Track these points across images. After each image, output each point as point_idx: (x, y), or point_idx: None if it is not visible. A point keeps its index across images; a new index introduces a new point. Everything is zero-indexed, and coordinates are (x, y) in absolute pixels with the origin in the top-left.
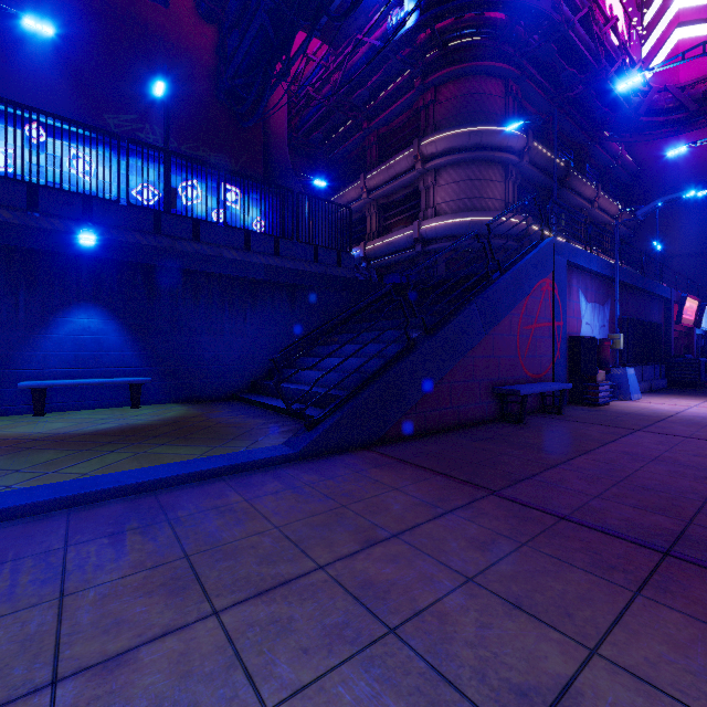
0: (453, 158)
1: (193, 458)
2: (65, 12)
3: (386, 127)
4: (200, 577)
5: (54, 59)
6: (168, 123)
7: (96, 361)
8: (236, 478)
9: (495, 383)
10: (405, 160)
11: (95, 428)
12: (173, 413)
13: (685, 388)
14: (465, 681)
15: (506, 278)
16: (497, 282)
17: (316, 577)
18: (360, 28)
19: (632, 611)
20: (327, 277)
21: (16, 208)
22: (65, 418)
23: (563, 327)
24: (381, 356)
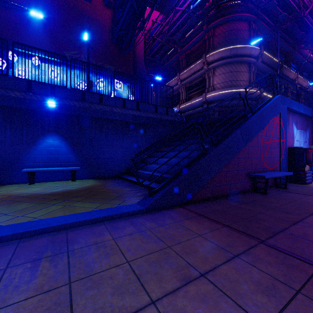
0: (222, 62)
1: (90, 210)
2: (48, 8)
3: (189, 50)
4: (73, 304)
5: (44, 29)
6: (89, 51)
7: (56, 160)
8: (111, 223)
9: (249, 172)
10: (199, 65)
11: (52, 191)
12: (89, 184)
13: None
14: None
15: (255, 116)
16: (250, 118)
17: (149, 312)
18: (177, 4)
19: None
20: (161, 120)
21: (22, 91)
22: (41, 185)
23: (285, 142)
24: (188, 157)
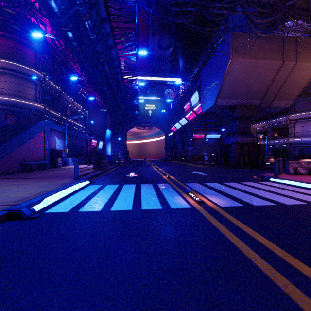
0: (9, 72)
1: None
2: None
3: None
4: None
5: None
6: None
7: None
8: None
9: (22, 161)
10: None
11: None
12: None
13: (89, 163)
14: (3, 185)
15: (26, 132)
16: (23, 133)
17: None
18: None
19: (29, 181)
20: None
21: None
22: None
23: (48, 146)
24: None
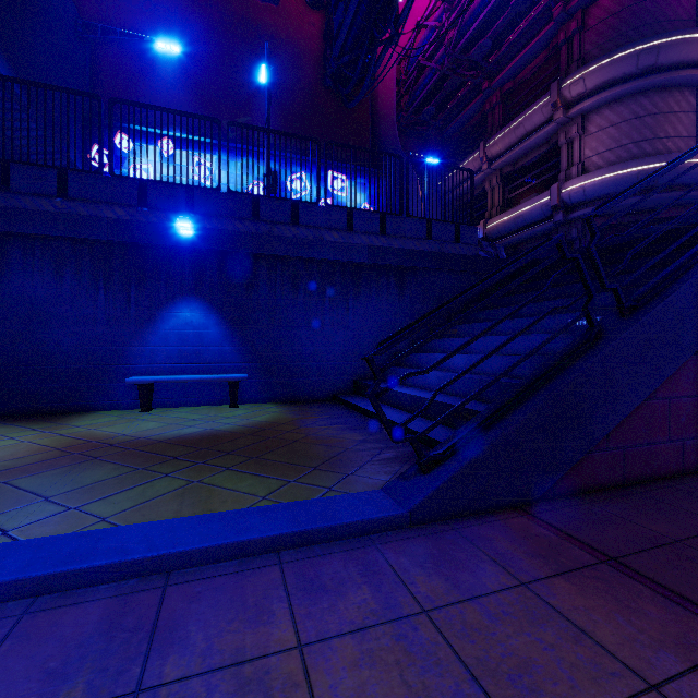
0: (610, 93)
1: (248, 507)
2: (191, 32)
3: (511, 81)
4: None
5: (183, 77)
6: (269, 103)
7: (198, 357)
8: (300, 562)
9: None
10: (539, 112)
11: (178, 432)
12: (265, 417)
13: None
14: None
15: None
16: None
17: None
18: None
19: None
20: (443, 257)
21: (128, 205)
22: (163, 416)
23: None
24: (524, 352)
